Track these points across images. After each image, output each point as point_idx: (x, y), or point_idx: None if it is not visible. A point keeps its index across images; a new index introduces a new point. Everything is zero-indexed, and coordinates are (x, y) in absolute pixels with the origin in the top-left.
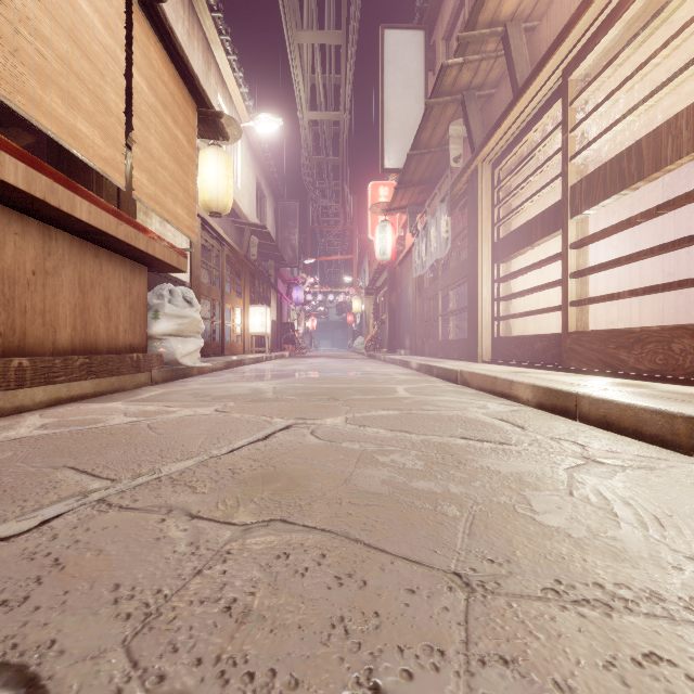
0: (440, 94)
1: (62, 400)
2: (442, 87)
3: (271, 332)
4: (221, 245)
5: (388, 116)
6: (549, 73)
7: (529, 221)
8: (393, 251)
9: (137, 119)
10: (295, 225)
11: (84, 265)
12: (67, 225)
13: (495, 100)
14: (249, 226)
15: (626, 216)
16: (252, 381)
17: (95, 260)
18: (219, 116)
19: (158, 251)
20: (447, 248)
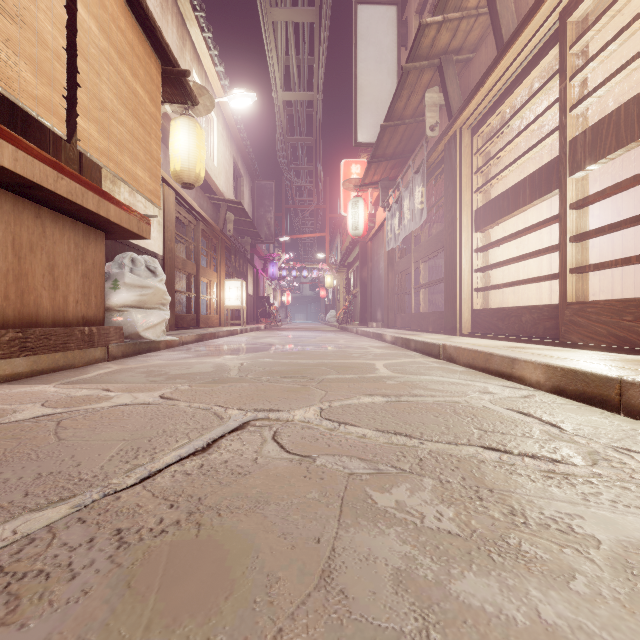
0: (417, 58)
1: None
2: (420, 50)
3: (248, 305)
4: (197, 220)
5: (361, 91)
6: (543, 17)
7: (515, 185)
8: (365, 225)
9: (83, 61)
10: (270, 203)
11: (19, 225)
12: None
13: (473, 64)
14: (225, 202)
15: (608, 184)
16: (219, 355)
17: (36, 221)
18: (185, 75)
19: (113, 213)
20: (422, 220)
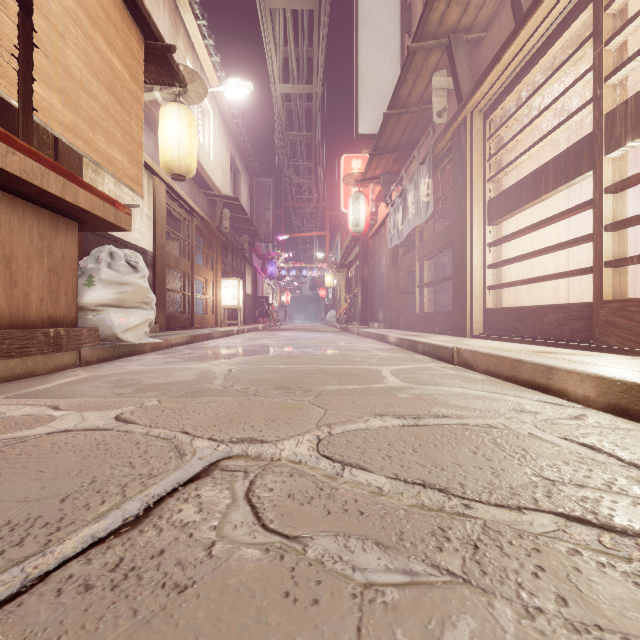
0: (424, 37)
1: None
2: (427, 27)
3: (246, 305)
4: (191, 215)
5: (363, 79)
6: None
7: (536, 170)
8: (366, 222)
9: (41, 18)
10: (269, 201)
11: None
12: None
13: (485, 43)
14: (222, 198)
15: (630, 174)
16: (207, 359)
17: None
18: (170, 50)
19: (84, 199)
20: (428, 213)
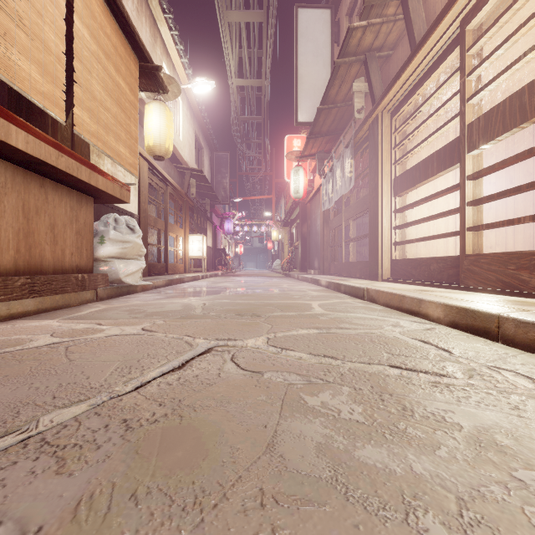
0: (346, 55)
1: (1, 318)
2: (348, 48)
3: (207, 255)
4: (166, 185)
5: (301, 79)
6: (446, 25)
7: (425, 159)
8: (304, 190)
9: (78, 62)
10: (226, 171)
11: (28, 193)
12: (6, 154)
13: (392, 59)
14: (189, 170)
15: (502, 157)
16: (186, 297)
17: (41, 190)
18: (158, 69)
19: (101, 183)
20: (351, 186)
